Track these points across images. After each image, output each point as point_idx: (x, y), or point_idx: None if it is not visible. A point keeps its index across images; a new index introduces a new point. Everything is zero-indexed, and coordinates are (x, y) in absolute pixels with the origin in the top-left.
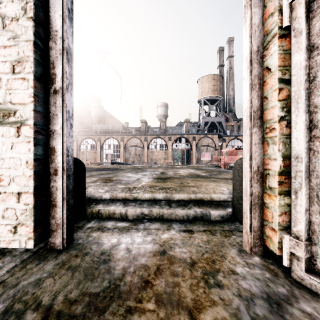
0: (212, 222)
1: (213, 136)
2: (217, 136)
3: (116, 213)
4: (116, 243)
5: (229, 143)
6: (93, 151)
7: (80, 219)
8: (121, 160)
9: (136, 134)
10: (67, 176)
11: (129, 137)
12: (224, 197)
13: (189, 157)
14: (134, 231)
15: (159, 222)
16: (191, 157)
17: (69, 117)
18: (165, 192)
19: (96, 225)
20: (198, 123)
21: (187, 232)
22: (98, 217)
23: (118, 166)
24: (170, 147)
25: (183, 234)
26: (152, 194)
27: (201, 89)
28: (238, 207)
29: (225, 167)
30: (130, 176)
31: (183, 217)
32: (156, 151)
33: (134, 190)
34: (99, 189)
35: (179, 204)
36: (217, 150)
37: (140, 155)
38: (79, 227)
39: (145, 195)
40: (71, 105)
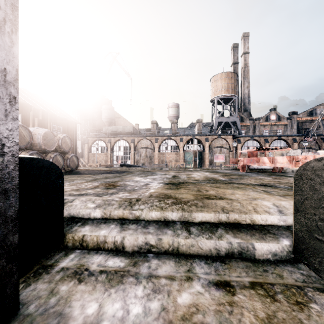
0: (259, 262)
1: (227, 137)
2: (232, 137)
3: (108, 241)
4: (94, 317)
5: (244, 144)
6: (103, 153)
7: (56, 249)
8: (131, 162)
9: (146, 136)
10: (1, 193)
11: (140, 139)
12: (273, 220)
13: (201, 159)
14: (130, 282)
15: (172, 259)
16: (204, 159)
17: (7, 82)
18: (181, 210)
19: (74, 264)
20: (211, 124)
21: (223, 288)
22: (81, 246)
23: (127, 169)
24: (182, 149)
25: (217, 293)
26: (162, 212)
27: (214, 88)
28: (310, 244)
29: (244, 170)
30: (137, 180)
31: (211, 252)
32: (167, 152)
33: (136, 204)
34: (88, 202)
35: (203, 229)
36: (232, 151)
37: (151, 157)
38: (47, 267)
39: (151, 213)
40: (12, 62)
